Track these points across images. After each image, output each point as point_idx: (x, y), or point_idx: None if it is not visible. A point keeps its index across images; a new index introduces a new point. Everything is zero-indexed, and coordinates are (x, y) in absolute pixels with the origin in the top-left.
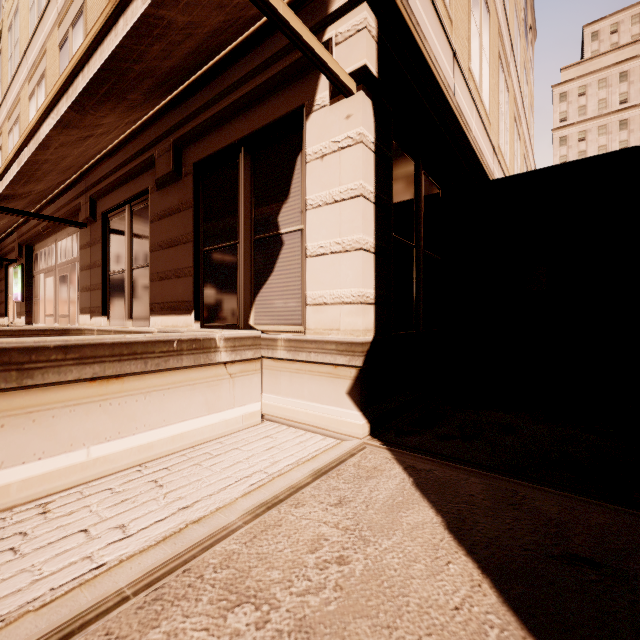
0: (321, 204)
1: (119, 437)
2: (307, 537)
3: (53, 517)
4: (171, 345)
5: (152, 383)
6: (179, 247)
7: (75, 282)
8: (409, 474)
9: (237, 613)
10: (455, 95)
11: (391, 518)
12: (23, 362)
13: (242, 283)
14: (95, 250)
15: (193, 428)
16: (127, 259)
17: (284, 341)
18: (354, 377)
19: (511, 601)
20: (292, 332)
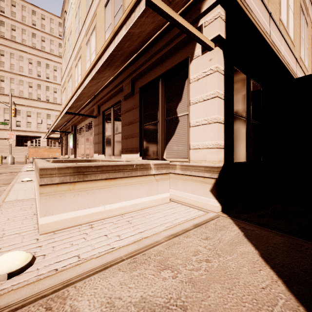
0: (197, 102)
1: (114, 202)
2: (192, 250)
3: (95, 229)
4: (133, 166)
5: (126, 182)
6: (133, 124)
7: (92, 140)
8: (241, 230)
9: (164, 272)
10: (270, 36)
11: (231, 248)
12: (84, 171)
13: (160, 139)
14: (100, 127)
15: (141, 202)
16: (112, 130)
17: (179, 165)
18: (213, 183)
19: (293, 291)
20: (183, 161)
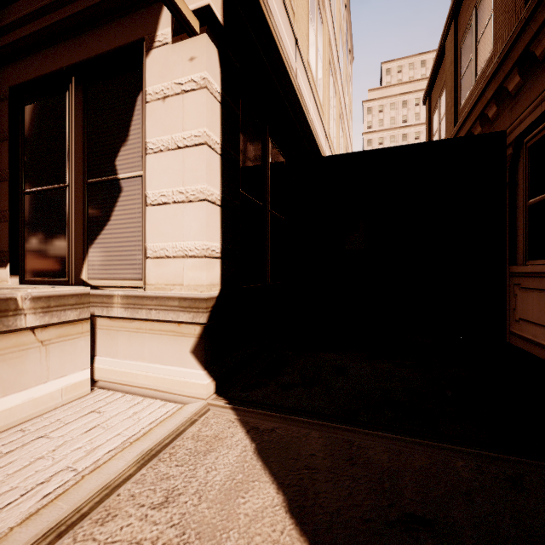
0: (163, 149)
1: None
2: None
3: None
4: None
5: None
6: None
7: None
8: (252, 438)
9: None
10: (297, 77)
11: (227, 511)
12: None
13: (73, 232)
14: None
15: None
16: None
17: (121, 298)
18: (199, 334)
19: None
20: (132, 287)
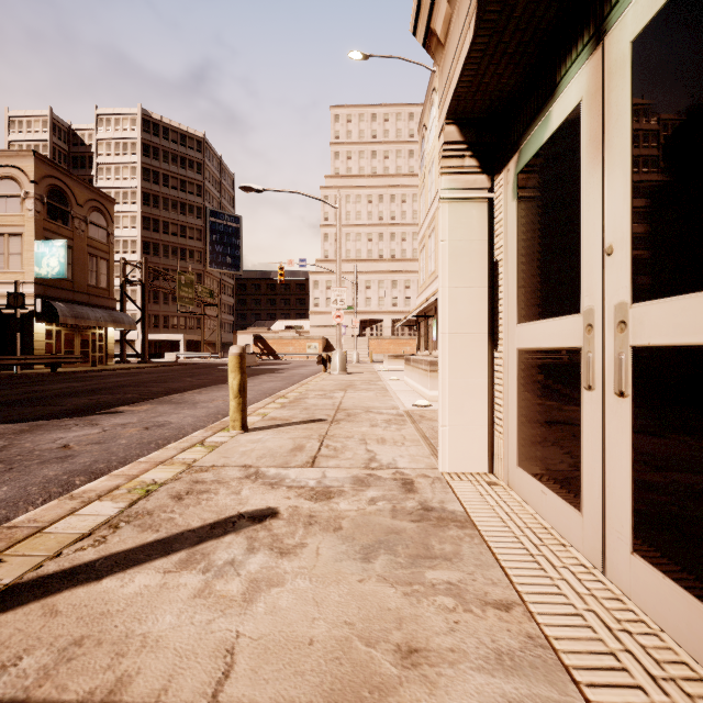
0: None
1: None
2: None
3: None
4: None
5: None
6: None
7: None
8: None
9: None
10: None
11: None
12: None
13: None
14: None
15: None
16: None
17: None
18: None
19: None
20: None
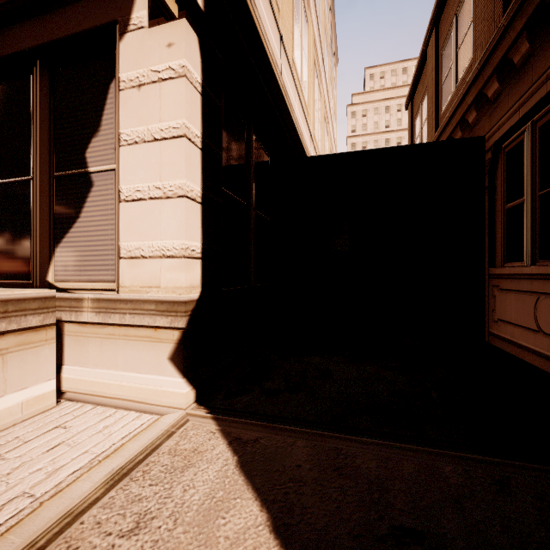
0: (138, 141)
1: None
2: None
3: None
4: None
5: None
6: None
7: None
8: (234, 450)
9: None
10: (282, 74)
11: (205, 534)
12: None
13: (37, 230)
14: None
15: None
16: None
17: (92, 301)
18: (177, 340)
19: None
20: (104, 290)
